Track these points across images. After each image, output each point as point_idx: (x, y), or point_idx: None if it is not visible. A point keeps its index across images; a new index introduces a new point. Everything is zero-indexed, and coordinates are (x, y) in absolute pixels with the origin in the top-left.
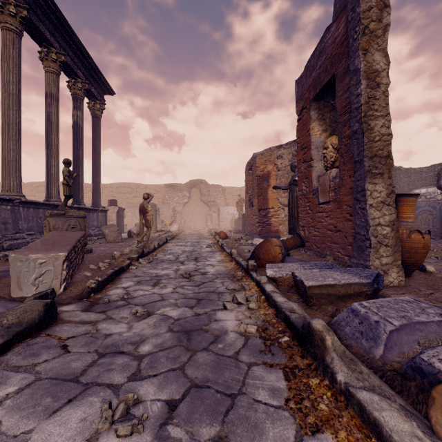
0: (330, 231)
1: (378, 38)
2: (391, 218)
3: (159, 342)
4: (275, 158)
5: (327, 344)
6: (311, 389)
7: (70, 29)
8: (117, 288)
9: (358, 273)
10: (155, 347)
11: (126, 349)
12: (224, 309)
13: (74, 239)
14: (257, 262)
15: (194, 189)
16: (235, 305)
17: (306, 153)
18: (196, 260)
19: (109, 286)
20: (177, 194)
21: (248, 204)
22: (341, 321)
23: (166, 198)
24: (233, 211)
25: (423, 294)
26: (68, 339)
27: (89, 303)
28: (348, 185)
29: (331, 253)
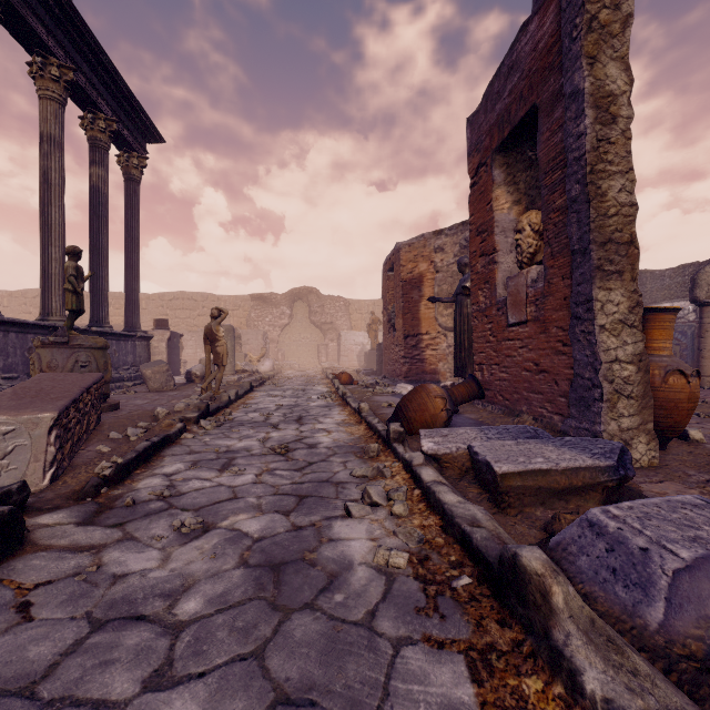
0: (528, 372)
1: (613, 37)
2: (637, 349)
3: (219, 590)
4: (432, 251)
5: (554, 604)
6: (527, 706)
7: (83, 26)
8: (153, 475)
9: (587, 447)
10: (210, 602)
11: (149, 610)
12: (347, 515)
13: (79, 388)
14: (405, 426)
15: (299, 303)
16: (368, 508)
17: (486, 241)
18: (299, 422)
19: (139, 472)
20: (271, 311)
21: (388, 328)
22: (569, 544)
23: (253, 318)
24: (362, 339)
25: (696, 482)
26: (35, 588)
27: (95, 507)
28: (560, 293)
29: (530, 408)
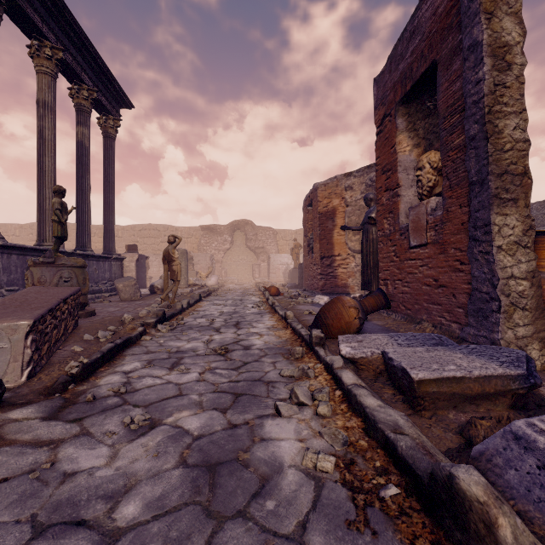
0: (427, 286)
1: None
2: (530, 267)
3: (158, 493)
4: (343, 190)
5: (500, 537)
6: None
7: (70, 16)
8: (114, 373)
9: (494, 355)
10: (148, 506)
11: (90, 514)
12: (277, 414)
13: (56, 299)
14: (324, 331)
15: (238, 232)
16: (295, 408)
17: (391, 178)
18: (237, 326)
19: (103, 369)
20: (217, 238)
21: (307, 251)
22: (493, 455)
23: (203, 243)
24: (286, 260)
25: None
26: None
27: (61, 402)
28: (457, 219)
29: (430, 317)
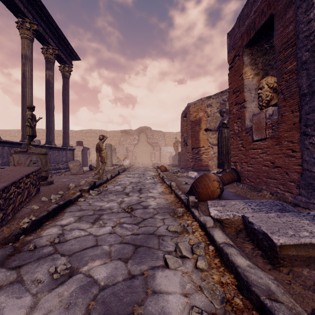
0: (266, 167)
1: None
2: None
3: None
4: (206, 107)
5: None
6: None
7: (40, 3)
8: (54, 226)
9: None
10: None
11: None
12: (165, 266)
13: (21, 175)
14: (196, 196)
15: (142, 134)
16: (179, 261)
17: (239, 96)
18: (140, 192)
19: (48, 223)
20: (130, 137)
21: (183, 144)
22: None
23: (121, 140)
24: (170, 150)
25: None
26: None
27: (10, 251)
28: (290, 121)
29: (268, 187)
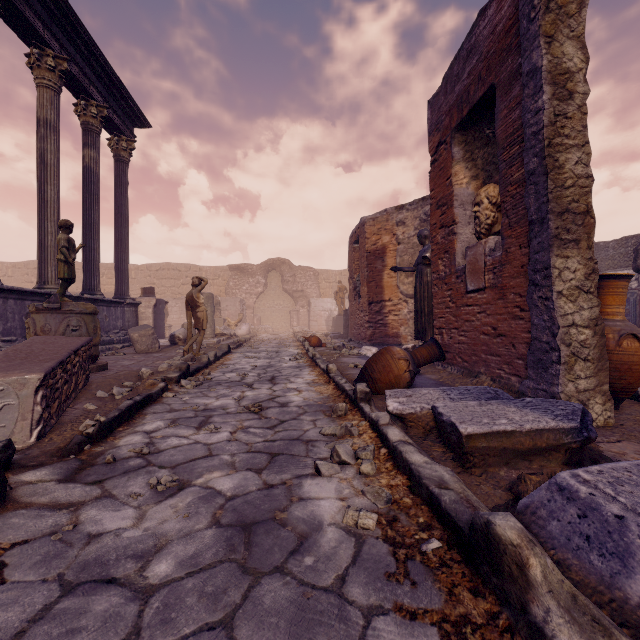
0: (486, 336)
1: (570, 17)
2: (593, 314)
3: (191, 552)
4: (394, 225)
5: (531, 576)
6: None
7: (76, 20)
8: (134, 433)
9: (549, 408)
10: (181, 564)
11: (121, 572)
12: (317, 474)
13: (67, 350)
14: (370, 386)
15: (272, 273)
16: (336, 467)
17: (446, 213)
18: (272, 382)
19: (121, 429)
20: (248, 280)
21: (354, 295)
22: (538, 507)
23: (231, 286)
24: (330, 306)
25: None
26: (11, 548)
27: (77, 464)
28: (517, 261)
29: (488, 370)
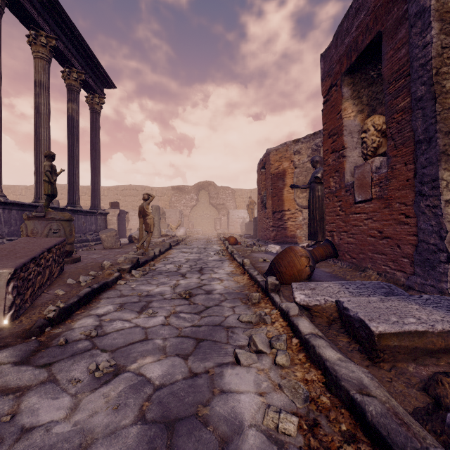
0: (372, 238)
1: None
2: None
3: None
4: (292, 154)
5: None
6: None
7: (61, 10)
8: (88, 316)
9: None
10: None
11: None
12: (236, 362)
13: (41, 248)
14: (278, 277)
15: (202, 191)
16: (254, 356)
17: (336, 141)
18: (201, 272)
19: (79, 312)
20: (185, 197)
21: (261, 206)
22: None
23: (173, 201)
24: (243, 215)
25: None
26: None
27: (35, 346)
28: (402, 176)
29: (374, 266)
